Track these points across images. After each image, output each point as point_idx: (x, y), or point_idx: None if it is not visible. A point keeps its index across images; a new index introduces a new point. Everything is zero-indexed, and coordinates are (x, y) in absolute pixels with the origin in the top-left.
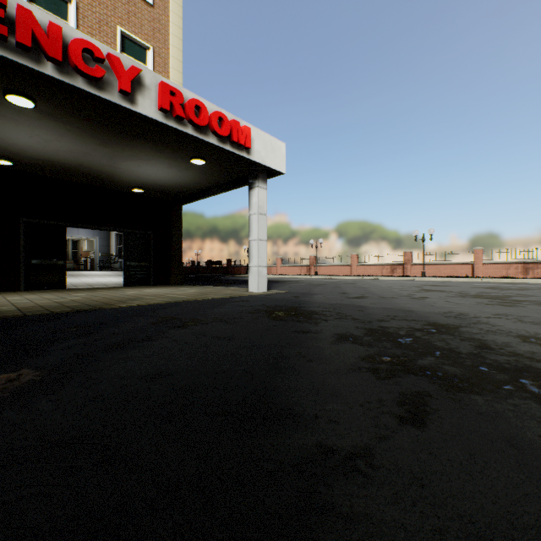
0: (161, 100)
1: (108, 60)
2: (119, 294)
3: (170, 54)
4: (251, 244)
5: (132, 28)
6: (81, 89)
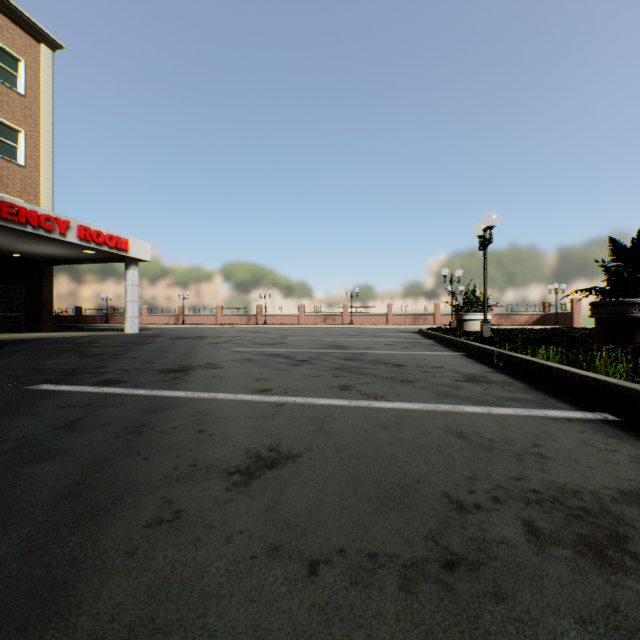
0: (80, 234)
1: (55, 219)
2: (28, 335)
3: (41, 136)
4: (127, 304)
5: (5, 115)
6: (42, 234)
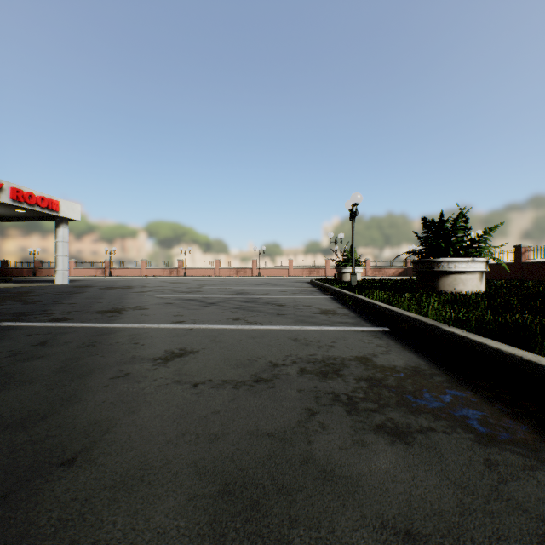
0: (13, 195)
1: None
2: None
3: None
4: (58, 258)
5: None
6: None
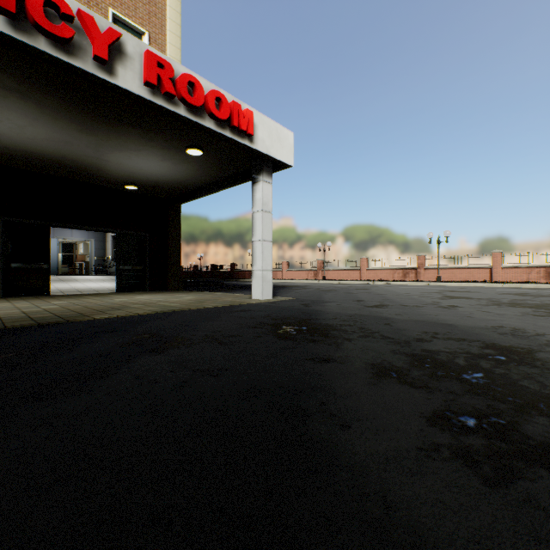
0: (146, 72)
1: (79, 19)
2: (104, 302)
3: (167, 40)
4: (254, 245)
5: (125, 10)
6: (44, 52)
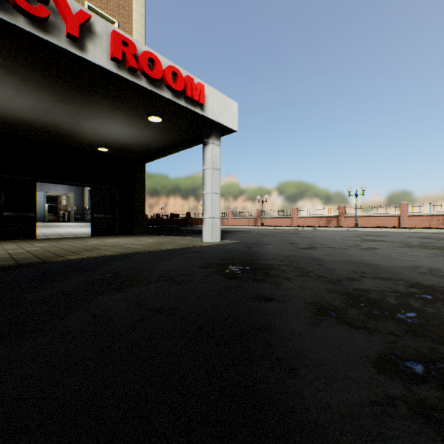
0: (112, 49)
1: (54, 2)
2: (79, 244)
3: (133, 29)
4: (205, 197)
5: (98, 3)
6: (23, 29)
